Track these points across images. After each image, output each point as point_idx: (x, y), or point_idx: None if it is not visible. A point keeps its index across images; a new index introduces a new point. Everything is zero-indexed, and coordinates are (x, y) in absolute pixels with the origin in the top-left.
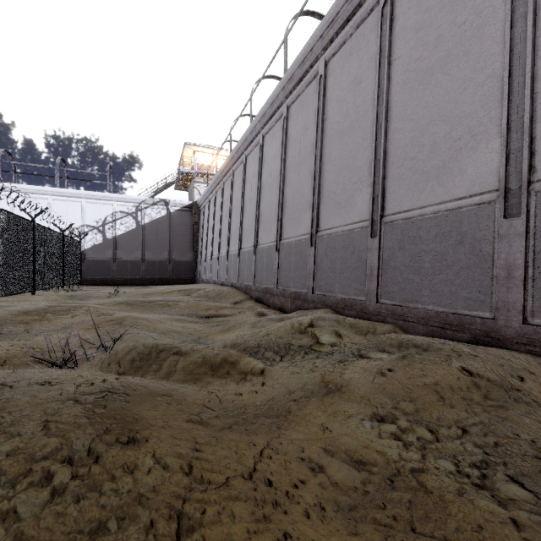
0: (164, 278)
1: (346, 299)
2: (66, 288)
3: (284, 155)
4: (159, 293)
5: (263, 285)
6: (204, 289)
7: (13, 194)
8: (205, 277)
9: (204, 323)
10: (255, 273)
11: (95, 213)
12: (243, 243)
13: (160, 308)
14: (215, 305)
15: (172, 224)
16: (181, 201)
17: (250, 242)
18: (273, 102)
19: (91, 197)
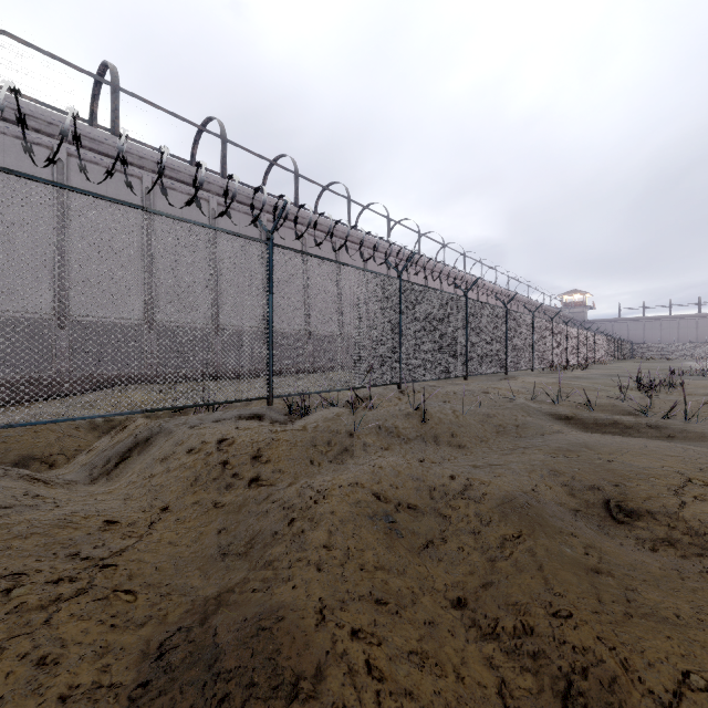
0: None
1: (127, 374)
2: None
3: None
4: None
5: None
6: None
7: None
8: None
9: None
10: None
11: None
12: None
13: None
14: None
15: None
16: None
17: None
18: None
19: None
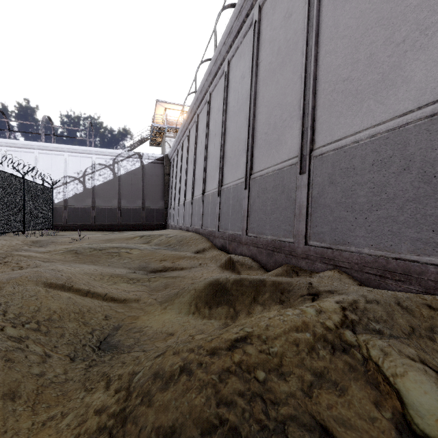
0: (138, 224)
1: (388, 259)
2: (46, 233)
3: (255, 68)
4: (120, 239)
5: (228, 231)
6: (166, 235)
7: (3, 149)
8: (174, 223)
9: (149, 282)
10: (220, 217)
11: (77, 165)
12: (206, 186)
13: (107, 258)
14: (172, 254)
15: (146, 175)
16: (153, 154)
17: (214, 183)
18: (241, 9)
19: (73, 151)
